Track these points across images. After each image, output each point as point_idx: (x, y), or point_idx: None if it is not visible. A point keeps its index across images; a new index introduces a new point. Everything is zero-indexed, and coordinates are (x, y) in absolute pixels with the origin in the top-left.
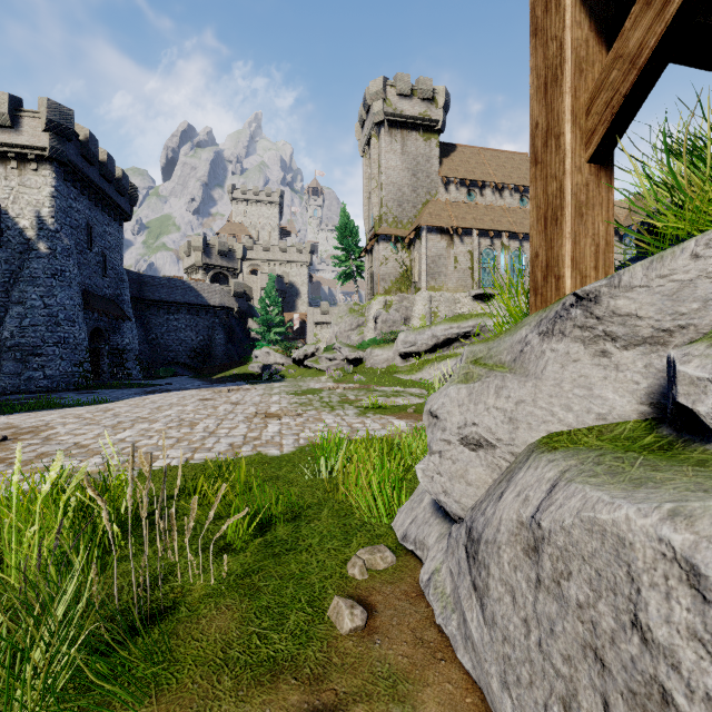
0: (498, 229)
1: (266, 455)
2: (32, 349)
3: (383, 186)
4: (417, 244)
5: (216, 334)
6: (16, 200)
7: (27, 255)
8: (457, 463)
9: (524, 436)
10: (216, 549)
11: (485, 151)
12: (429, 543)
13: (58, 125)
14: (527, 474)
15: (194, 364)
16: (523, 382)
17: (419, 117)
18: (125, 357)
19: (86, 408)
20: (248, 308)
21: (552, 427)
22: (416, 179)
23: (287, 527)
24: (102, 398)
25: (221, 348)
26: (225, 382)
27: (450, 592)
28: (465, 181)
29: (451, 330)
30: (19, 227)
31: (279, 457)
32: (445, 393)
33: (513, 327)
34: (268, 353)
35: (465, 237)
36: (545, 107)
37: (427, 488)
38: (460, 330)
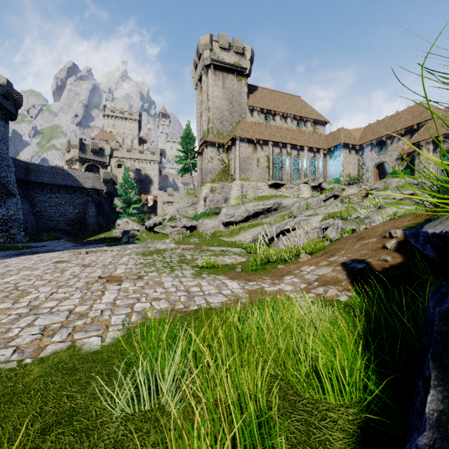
0: (285, 142)
1: (79, 350)
2: None
3: (210, 109)
4: (233, 149)
5: (89, 208)
6: None
7: None
8: None
9: None
10: None
11: (275, 92)
12: None
13: None
14: None
15: (71, 230)
16: None
17: (234, 64)
18: (10, 225)
19: None
20: (114, 191)
21: None
22: (232, 106)
23: None
24: None
25: (93, 219)
26: (92, 243)
27: None
28: (263, 110)
29: (258, 206)
30: None
31: (95, 354)
32: None
33: None
34: (127, 222)
35: (264, 146)
36: None
37: None
38: (264, 207)
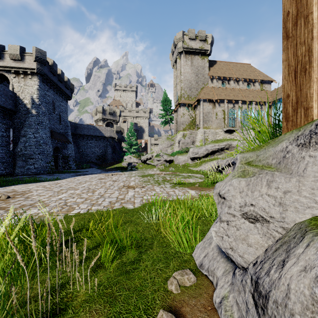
0: (237, 99)
1: (126, 208)
2: (29, 156)
3: (182, 81)
4: (198, 107)
5: (108, 149)
6: (23, 92)
7: (27, 115)
8: (240, 230)
9: (292, 216)
10: (95, 266)
11: (230, 63)
12: (218, 274)
13: (40, 58)
14: (309, 252)
15: (98, 162)
16: (288, 178)
17: (199, 48)
18: (68, 159)
19: (49, 182)
20: (122, 138)
21: (316, 212)
22: (198, 77)
23: (134, 253)
24: (57, 178)
25: (110, 155)
26: (111, 170)
27: (237, 317)
28: (221, 78)
29: (214, 147)
30: (24, 103)
31: (133, 209)
32: (230, 183)
33: (272, 142)
34: (130, 157)
35: (221, 103)
36: (295, 0)
37: (219, 244)
38: (219, 147)
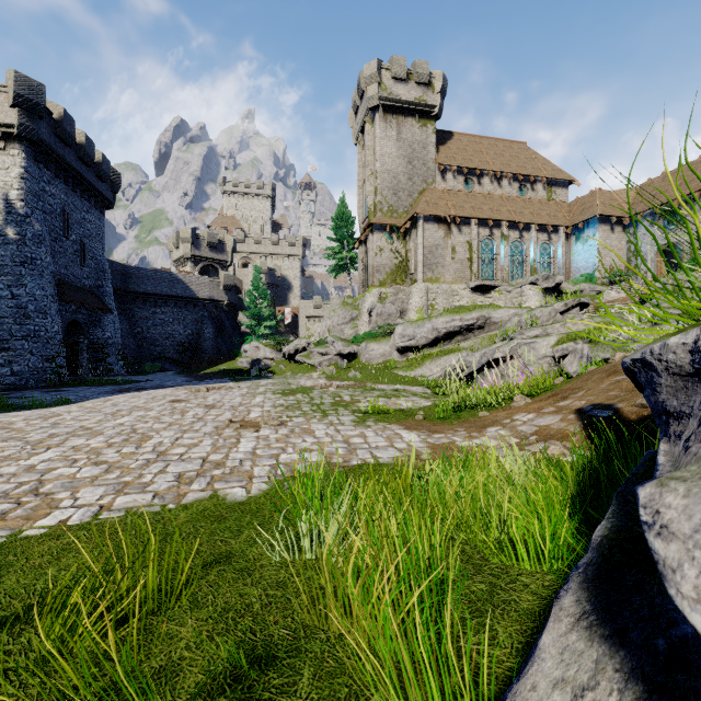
0: (498, 219)
1: (223, 499)
2: None
3: (377, 173)
4: (413, 233)
5: (205, 328)
6: None
7: None
8: None
9: None
10: None
11: (482, 140)
12: None
13: (27, 100)
14: None
15: (181, 359)
16: None
17: (416, 102)
18: (106, 352)
19: (31, 413)
20: (238, 301)
21: None
22: (412, 167)
23: None
24: (62, 399)
25: (210, 343)
26: (211, 378)
27: None
28: (463, 170)
29: (453, 323)
30: None
31: (242, 504)
32: None
33: None
34: (257, 347)
35: (463, 227)
36: None
37: None
38: (462, 323)
